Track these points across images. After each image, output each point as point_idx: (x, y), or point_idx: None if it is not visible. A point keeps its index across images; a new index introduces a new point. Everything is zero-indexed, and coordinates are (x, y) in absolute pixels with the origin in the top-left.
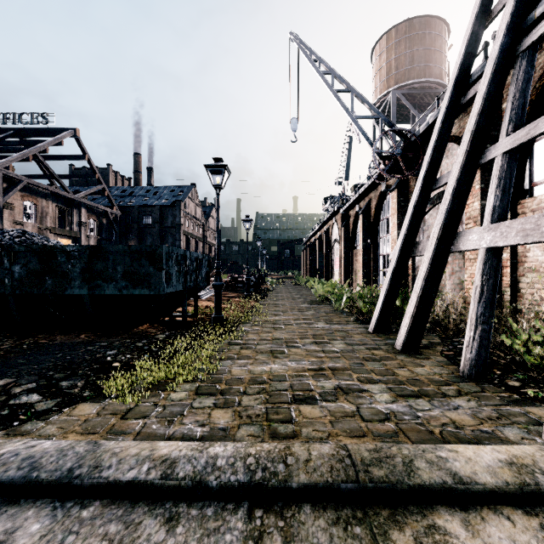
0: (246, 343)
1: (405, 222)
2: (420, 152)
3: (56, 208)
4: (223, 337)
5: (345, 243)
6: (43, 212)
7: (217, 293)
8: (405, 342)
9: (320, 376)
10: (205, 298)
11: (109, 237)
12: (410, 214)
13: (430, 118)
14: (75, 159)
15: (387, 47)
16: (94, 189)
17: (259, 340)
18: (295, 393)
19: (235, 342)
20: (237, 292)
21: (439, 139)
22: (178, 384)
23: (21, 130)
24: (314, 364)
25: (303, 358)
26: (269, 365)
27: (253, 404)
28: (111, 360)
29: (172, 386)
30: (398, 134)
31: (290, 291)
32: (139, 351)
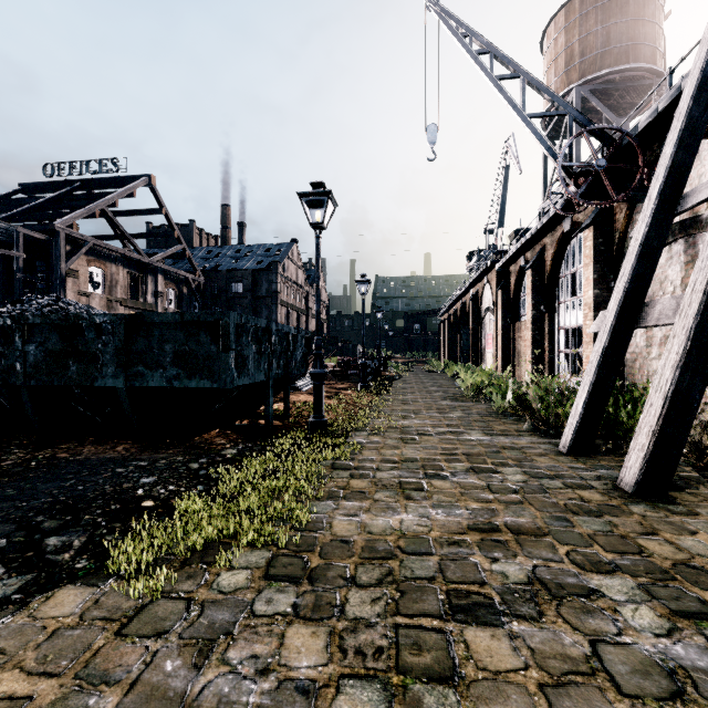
0: (360, 467)
1: (625, 270)
2: (636, 163)
3: (128, 275)
4: (324, 455)
5: (503, 313)
6: (113, 281)
7: (316, 386)
8: (642, 478)
9: (493, 545)
10: (304, 390)
11: (190, 310)
12: (633, 257)
13: (660, 102)
14: (150, 213)
15: (566, 25)
16: (173, 250)
17: (380, 461)
18: (450, 588)
19: (341, 465)
20: (349, 382)
21: (689, 127)
22: (239, 550)
23: (89, 181)
24: (477, 516)
25: (455, 501)
26: (398, 514)
27: (369, 613)
28: (142, 496)
29: (227, 554)
30: (598, 137)
31: (422, 381)
32: (191, 479)
